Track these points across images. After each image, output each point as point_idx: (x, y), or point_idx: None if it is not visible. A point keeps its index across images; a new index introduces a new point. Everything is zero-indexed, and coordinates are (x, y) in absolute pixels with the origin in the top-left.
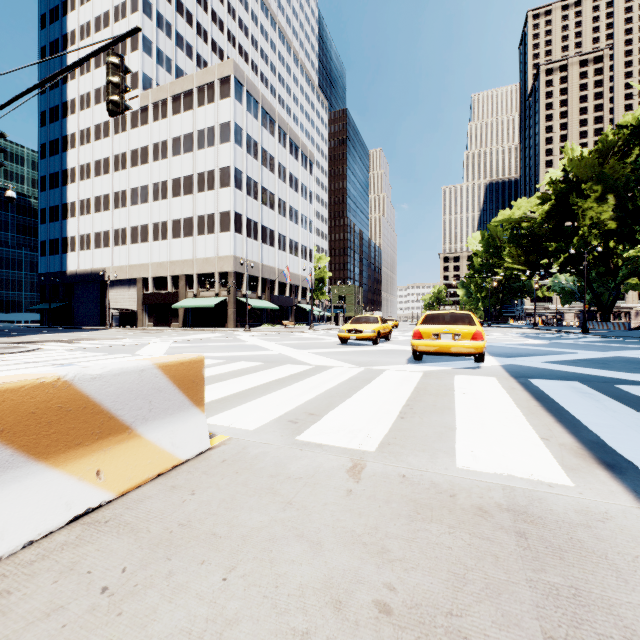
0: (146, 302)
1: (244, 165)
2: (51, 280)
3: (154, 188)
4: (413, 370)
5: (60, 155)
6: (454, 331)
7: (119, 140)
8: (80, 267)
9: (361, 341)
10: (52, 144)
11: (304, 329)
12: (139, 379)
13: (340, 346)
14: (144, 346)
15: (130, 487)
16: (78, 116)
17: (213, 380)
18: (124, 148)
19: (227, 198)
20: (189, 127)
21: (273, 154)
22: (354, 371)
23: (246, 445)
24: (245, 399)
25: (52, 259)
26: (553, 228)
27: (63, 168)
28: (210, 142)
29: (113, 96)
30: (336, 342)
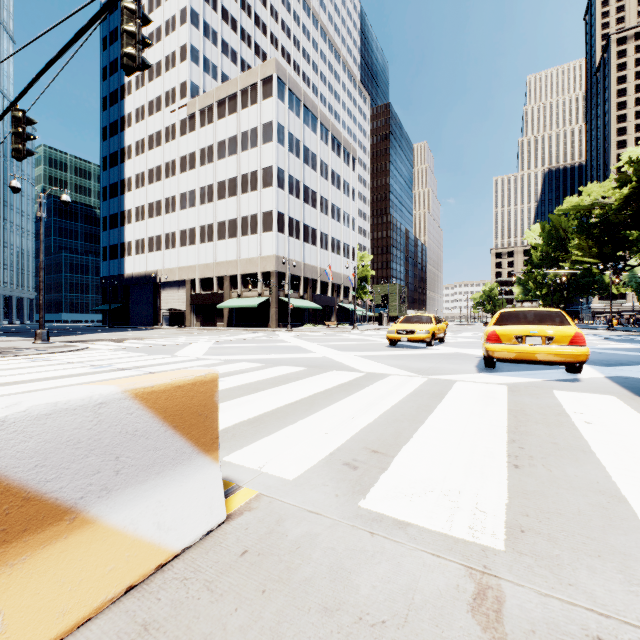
0: (194, 302)
1: (286, 164)
2: (111, 283)
3: (201, 192)
4: (491, 382)
5: (119, 166)
6: (544, 333)
7: (169, 148)
8: (136, 270)
9: (412, 343)
10: (112, 157)
11: (347, 329)
12: (94, 420)
13: (389, 348)
14: (186, 346)
15: (63, 630)
16: (134, 128)
17: (248, 390)
18: (174, 155)
19: (269, 198)
20: (233, 130)
21: (315, 152)
22: (416, 381)
23: (282, 514)
24: (284, 420)
25: (112, 263)
26: (633, 214)
27: (121, 178)
28: (253, 143)
29: (128, 48)
30: (384, 344)
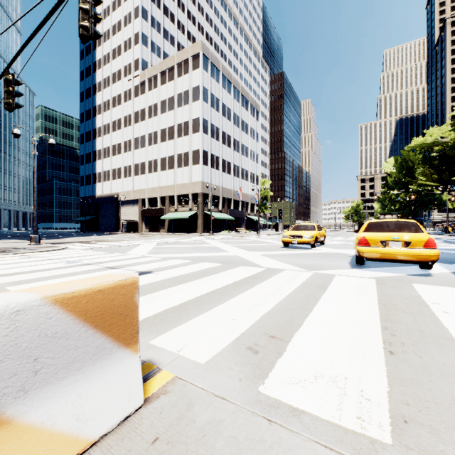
0: (144, 215)
1: (209, 116)
2: (86, 201)
3: (149, 137)
4: (362, 276)
5: (92, 119)
6: (404, 238)
7: (127, 106)
8: (103, 192)
9: (300, 244)
10: (87, 113)
11: (253, 234)
12: (10, 327)
13: (283, 249)
14: (136, 247)
15: None
16: (102, 93)
17: (176, 281)
18: (130, 111)
19: (197, 140)
20: (171, 92)
21: (230, 107)
22: (304, 275)
23: (192, 398)
24: (201, 307)
25: (87, 188)
26: None
27: (93, 128)
28: (186, 101)
29: (83, 21)
30: (279, 245)
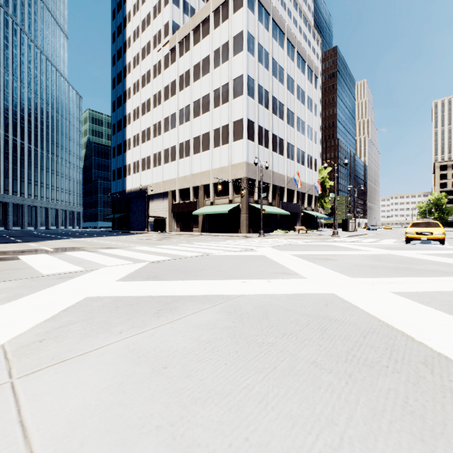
0: (174, 211)
1: (256, 73)
2: (117, 197)
3: (180, 114)
4: None
5: (122, 106)
6: None
7: (156, 82)
8: (133, 186)
9: None
10: (118, 100)
11: (325, 236)
12: None
13: None
14: (38, 289)
15: None
16: (132, 73)
17: None
18: (159, 87)
19: (240, 106)
20: (206, 51)
21: (282, 66)
22: None
23: None
24: None
25: (118, 182)
26: None
27: (124, 115)
28: (224, 58)
29: None
30: None
